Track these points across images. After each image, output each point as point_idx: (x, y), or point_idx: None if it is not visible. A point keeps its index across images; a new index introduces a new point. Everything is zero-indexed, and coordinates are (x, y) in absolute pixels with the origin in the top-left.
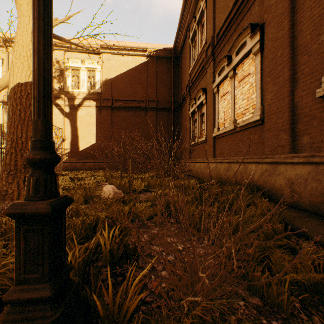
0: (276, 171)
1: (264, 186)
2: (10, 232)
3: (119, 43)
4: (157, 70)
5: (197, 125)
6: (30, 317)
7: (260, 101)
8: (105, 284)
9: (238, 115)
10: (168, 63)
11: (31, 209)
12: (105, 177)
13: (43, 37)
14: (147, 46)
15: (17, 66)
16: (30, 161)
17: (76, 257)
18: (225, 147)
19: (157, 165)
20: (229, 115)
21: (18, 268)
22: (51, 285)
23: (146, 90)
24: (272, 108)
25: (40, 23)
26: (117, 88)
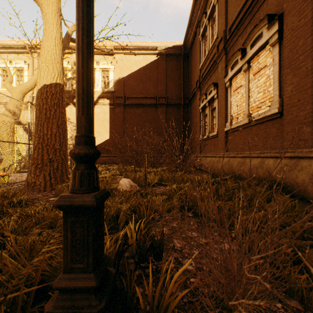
0: (297, 166)
1: (284, 181)
2: (42, 220)
3: (131, 43)
4: (167, 67)
5: (207, 120)
6: (77, 305)
7: (278, 93)
8: (134, 275)
9: (253, 108)
10: (178, 59)
11: (78, 202)
12: (119, 171)
13: (86, 37)
14: (157, 45)
15: (43, 69)
16: (75, 156)
17: (107, 248)
18: (238, 141)
19: (169, 159)
20: (243, 109)
21: (65, 257)
22: (95, 276)
23: (156, 87)
24: (292, 100)
25: (84, 23)
26: (129, 86)
